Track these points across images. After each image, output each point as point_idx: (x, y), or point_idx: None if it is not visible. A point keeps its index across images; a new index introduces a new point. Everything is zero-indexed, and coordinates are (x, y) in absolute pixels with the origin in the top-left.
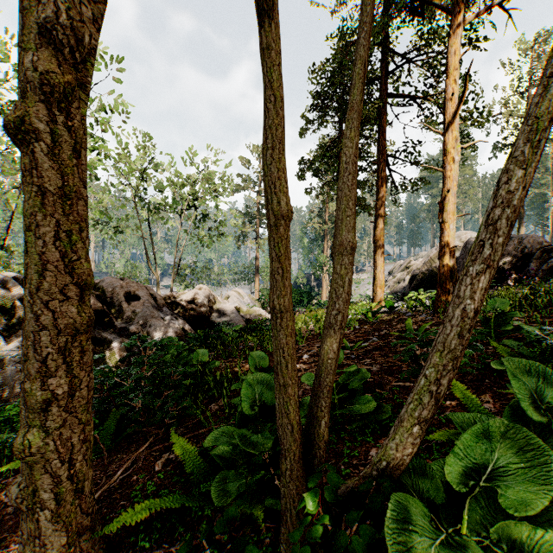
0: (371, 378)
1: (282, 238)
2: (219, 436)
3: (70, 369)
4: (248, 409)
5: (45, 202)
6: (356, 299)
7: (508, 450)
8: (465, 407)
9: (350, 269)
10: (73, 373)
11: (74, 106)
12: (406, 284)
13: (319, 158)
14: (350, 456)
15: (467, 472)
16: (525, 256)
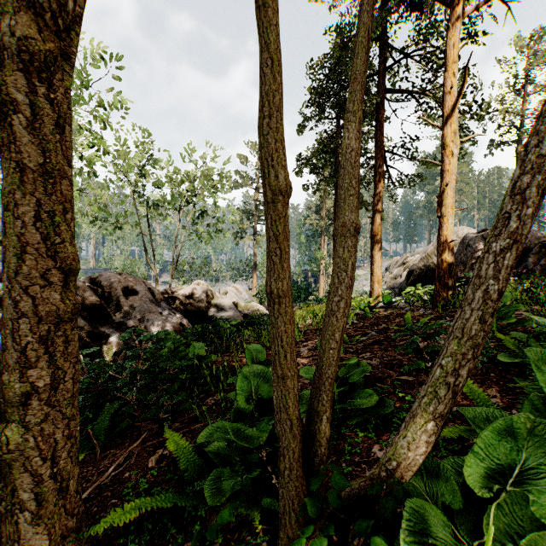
0: (371, 372)
1: (281, 215)
2: (213, 432)
3: (53, 360)
4: (244, 403)
5: (24, 179)
6: (353, 295)
7: (539, 450)
8: (471, 402)
9: (354, 252)
10: (56, 364)
11: (57, 78)
12: (403, 280)
13: (316, 154)
14: (351, 453)
15: (491, 474)
16: (523, 251)
